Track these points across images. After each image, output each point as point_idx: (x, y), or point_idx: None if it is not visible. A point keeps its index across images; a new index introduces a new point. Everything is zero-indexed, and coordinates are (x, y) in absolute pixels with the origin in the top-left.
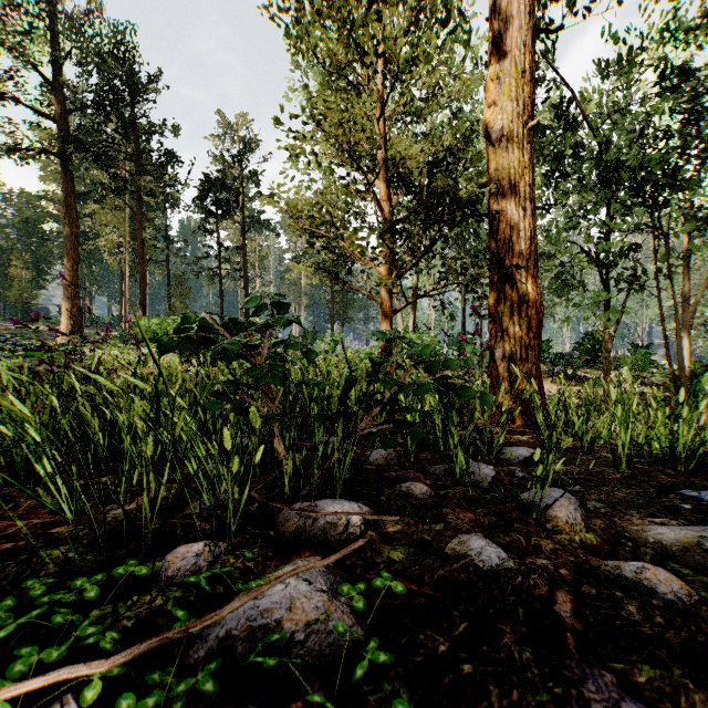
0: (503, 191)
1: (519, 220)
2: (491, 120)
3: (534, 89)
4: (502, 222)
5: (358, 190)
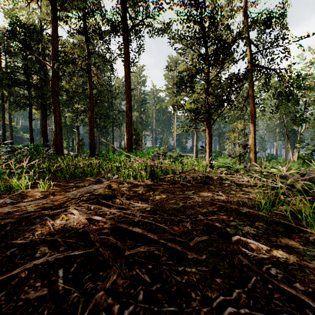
0: (250, 151)
1: (252, 155)
2: (249, 142)
3: (255, 138)
4: (250, 155)
5: (229, 155)
